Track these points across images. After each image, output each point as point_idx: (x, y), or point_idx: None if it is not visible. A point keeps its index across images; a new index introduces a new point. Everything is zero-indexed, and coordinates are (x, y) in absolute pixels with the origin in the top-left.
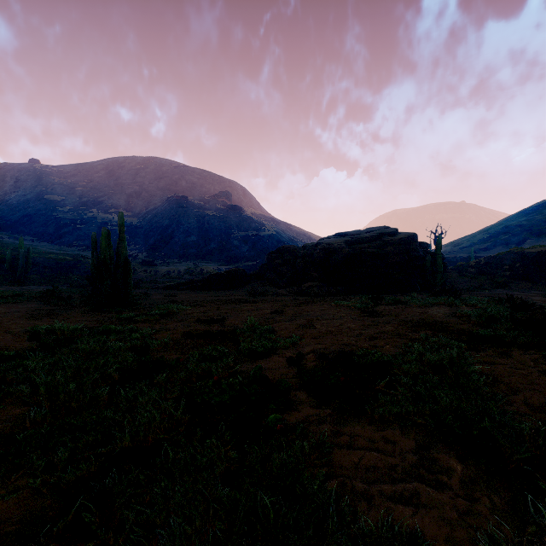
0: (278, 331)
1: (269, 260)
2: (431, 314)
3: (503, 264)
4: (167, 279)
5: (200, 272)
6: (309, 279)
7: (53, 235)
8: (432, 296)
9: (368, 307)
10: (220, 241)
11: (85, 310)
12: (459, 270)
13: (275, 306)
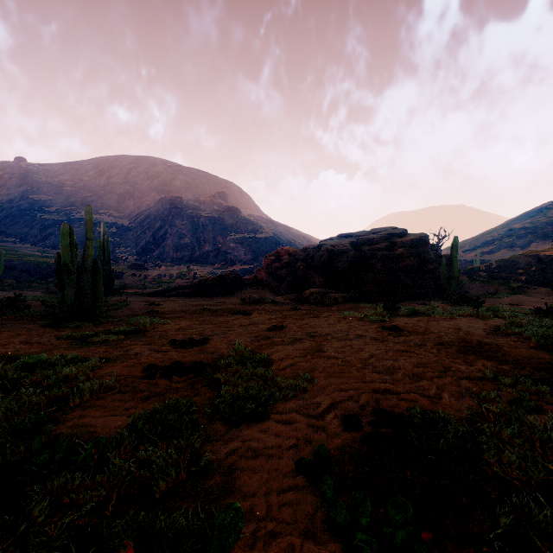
0: (277, 362)
1: (266, 263)
2: (467, 331)
3: (517, 268)
4: (157, 283)
5: (193, 276)
6: (311, 284)
7: (37, 237)
8: (450, 304)
9: (386, 320)
10: (215, 244)
11: (38, 326)
12: (469, 275)
13: (274, 319)
